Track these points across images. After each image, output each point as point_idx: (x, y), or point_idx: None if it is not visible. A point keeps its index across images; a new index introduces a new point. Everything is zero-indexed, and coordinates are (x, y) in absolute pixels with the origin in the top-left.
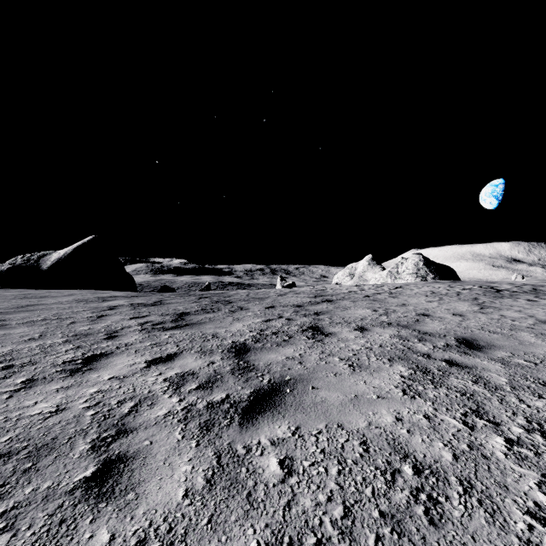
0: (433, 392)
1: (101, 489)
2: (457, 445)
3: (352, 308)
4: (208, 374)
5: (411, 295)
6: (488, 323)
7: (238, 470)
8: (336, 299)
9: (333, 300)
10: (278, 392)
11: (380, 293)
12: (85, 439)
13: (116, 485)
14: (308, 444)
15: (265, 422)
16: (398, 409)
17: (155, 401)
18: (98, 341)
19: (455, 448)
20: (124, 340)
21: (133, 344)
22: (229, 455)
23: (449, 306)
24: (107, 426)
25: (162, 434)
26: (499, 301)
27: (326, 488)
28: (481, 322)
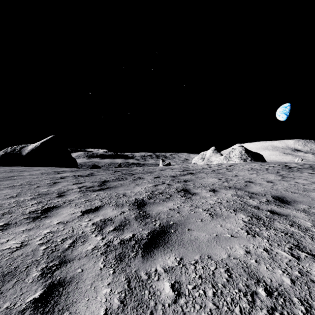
0: (266, 232)
1: (44, 309)
2: (291, 272)
3: (206, 178)
4: (120, 220)
5: (239, 170)
6: (289, 187)
7: (142, 292)
8: (196, 172)
9: (194, 173)
10: (166, 232)
11: (221, 169)
12: (37, 268)
13: (56, 306)
14: (189, 271)
15: (159, 254)
16: (246, 244)
17: (86, 239)
18: (52, 198)
19: (290, 274)
20: (69, 198)
21: (74, 200)
22: (135, 280)
23: (263, 177)
24: (53, 258)
25: (90, 264)
26: (292, 173)
27: (206, 307)
28: (285, 186)
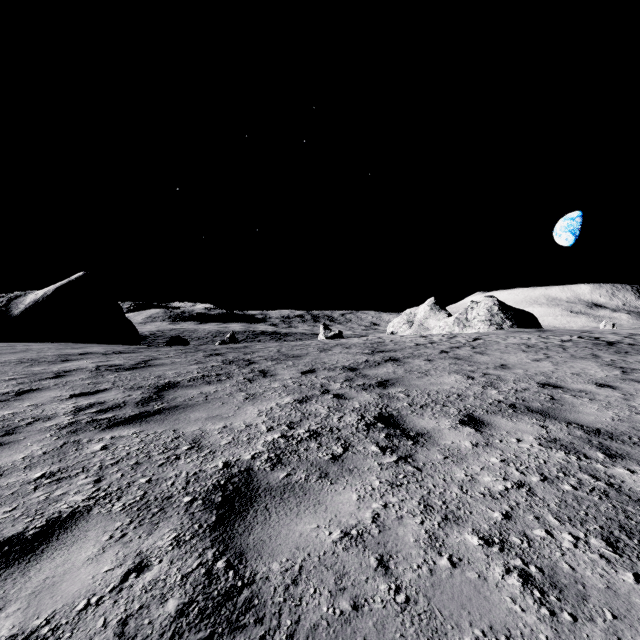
0: None
1: None
2: None
3: (433, 372)
4: None
5: (503, 350)
6: None
7: None
8: (403, 357)
9: (400, 359)
10: None
11: (460, 348)
12: None
13: None
14: None
15: None
16: None
17: None
18: None
19: None
20: None
21: (4, 474)
22: None
23: (573, 369)
24: None
25: None
26: (633, 359)
27: None
28: None
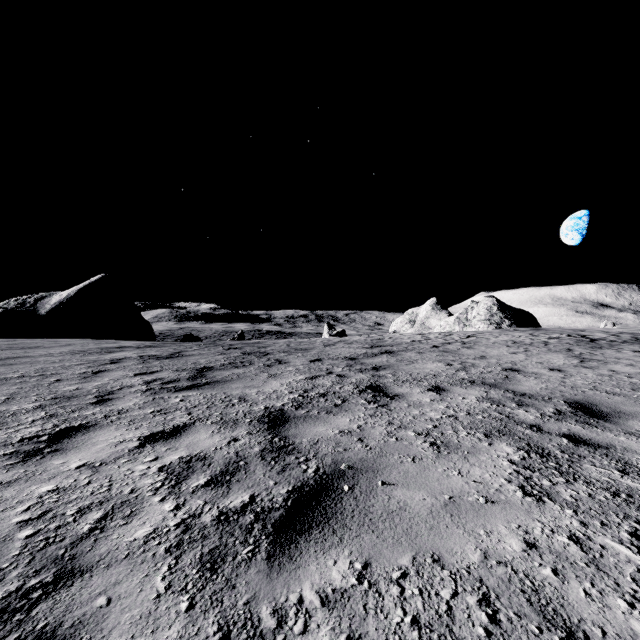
0: (568, 489)
1: None
2: None
3: (420, 361)
4: (226, 460)
5: (489, 345)
6: (599, 381)
7: None
8: (398, 350)
9: (395, 352)
10: (331, 490)
11: (451, 343)
12: None
13: None
14: (387, 602)
15: (311, 553)
16: (524, 523)
17: (137, 509)
18: (82, 407)
19: None
20: (119, 406)
21: (129, 411)
22: (244, 634)
23: (540, 359)
24: (42, 563)
25: (133, 581)
26: (600, 353)
27: None
28: (590, 379)
